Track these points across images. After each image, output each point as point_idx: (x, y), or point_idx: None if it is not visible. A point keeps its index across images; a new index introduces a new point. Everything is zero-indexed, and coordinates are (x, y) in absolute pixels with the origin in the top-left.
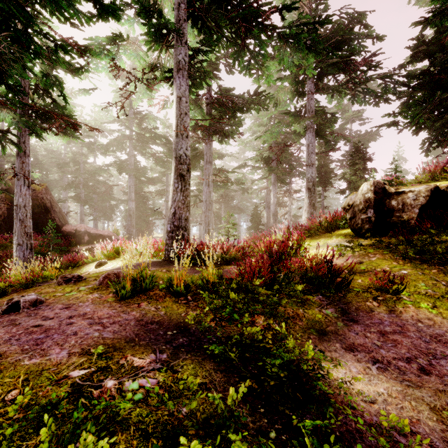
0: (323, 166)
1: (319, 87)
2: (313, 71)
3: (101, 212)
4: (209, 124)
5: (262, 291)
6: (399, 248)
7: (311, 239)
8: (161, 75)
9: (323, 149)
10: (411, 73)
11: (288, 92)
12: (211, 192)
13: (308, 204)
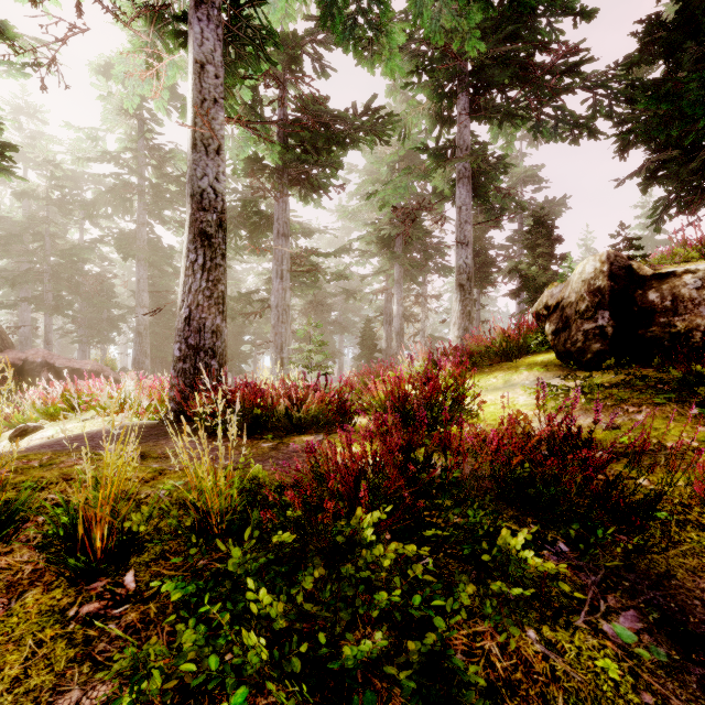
0: (479, 253)
1: (480, 101)
2: (480, 43)
3: (91, 329)
4: (282, 163)
5: (384, 564)
6: (697, 393)
7: (477, 374)
8: (175, 41)
9: (479, 225)
10: (628, 93)
11: (424, 115)
12: (287, 289)
13: (459, 313)
